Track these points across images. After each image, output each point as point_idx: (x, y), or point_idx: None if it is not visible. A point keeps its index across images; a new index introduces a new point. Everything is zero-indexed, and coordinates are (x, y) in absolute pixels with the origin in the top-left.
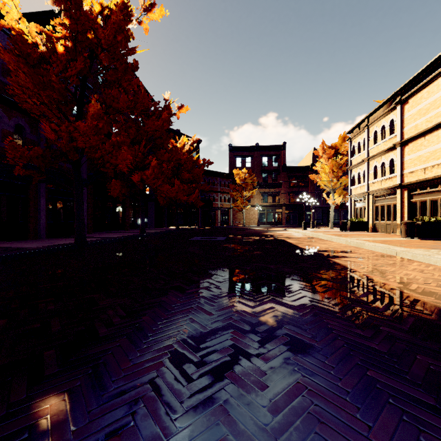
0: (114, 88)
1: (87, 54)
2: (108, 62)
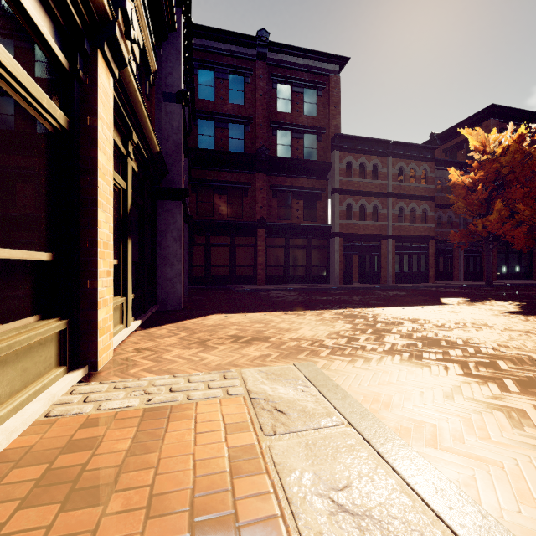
0: (512, 187)
1: (493, 184)
2: (508, 171)
